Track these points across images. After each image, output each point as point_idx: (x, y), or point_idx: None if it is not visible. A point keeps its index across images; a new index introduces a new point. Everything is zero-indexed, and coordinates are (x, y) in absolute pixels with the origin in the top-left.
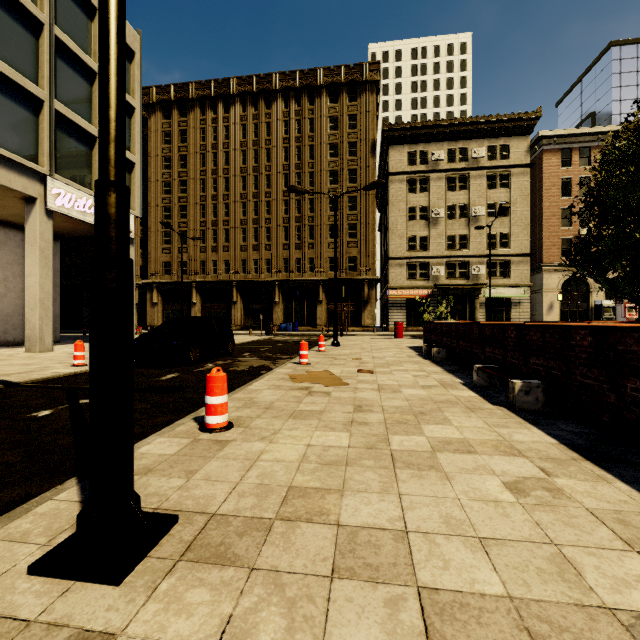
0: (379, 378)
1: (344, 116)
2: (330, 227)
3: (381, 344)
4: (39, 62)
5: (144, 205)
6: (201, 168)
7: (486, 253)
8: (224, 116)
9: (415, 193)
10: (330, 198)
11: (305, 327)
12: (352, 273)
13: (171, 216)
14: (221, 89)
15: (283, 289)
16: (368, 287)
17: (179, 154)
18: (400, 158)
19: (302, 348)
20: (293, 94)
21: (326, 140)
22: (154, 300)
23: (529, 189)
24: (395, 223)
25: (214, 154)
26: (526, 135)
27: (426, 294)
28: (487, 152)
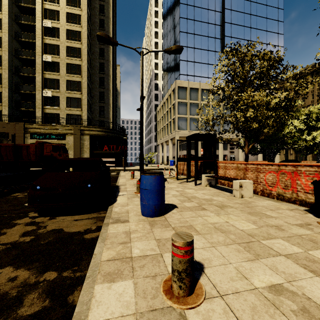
0: None
1: None
2: None
3: None
4: None
5: None
6: (311, 100)
7: None
8: None
9: None
10: None
11: None
12: None
13: None
14: None
15: None
16: None
17: (301, 97)
18: None
19: None
20: None
21: None
22: (290, 153)
23: None
24: None
25: (318, 92)
26: None
27: None
28: None
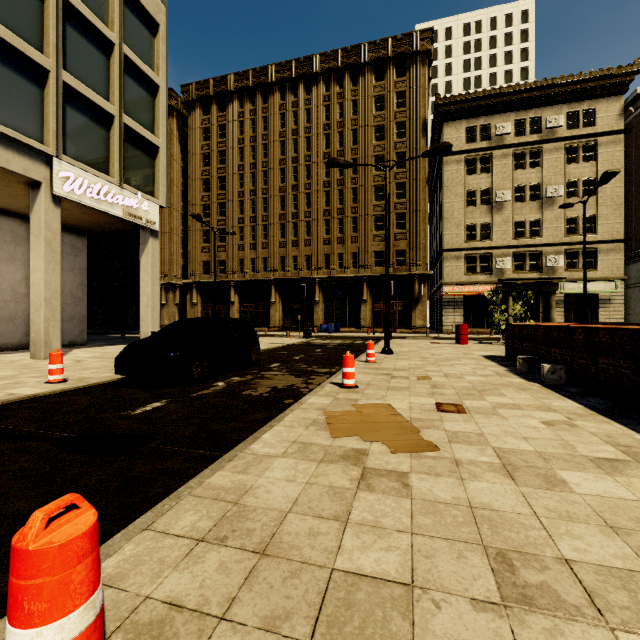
0: (484, 428)
1: (391, 94)
2: (375, 218)
3: (444, 351)
4: (45, 27)
5: (185, 205)
6: (239, 163)
7: (565, 241)
8: (262, 107)
9: (475, 174)
10: (375, 186)
11: (348, 328)
12: (400, 268)
13: (210, 214)
14: (259, 78)
15: (324, 287)
16: (419, 283)
17: (218, 150)
18: (457, 135)
19: (346, 364)
20: (335, 76)
21: (371, 122)
22: (194, 300)
23: (622, 160)
24: (451, 210)
25: (252, 147)
26: (618, 95)
27: (488, 290)
28: (566, 120)
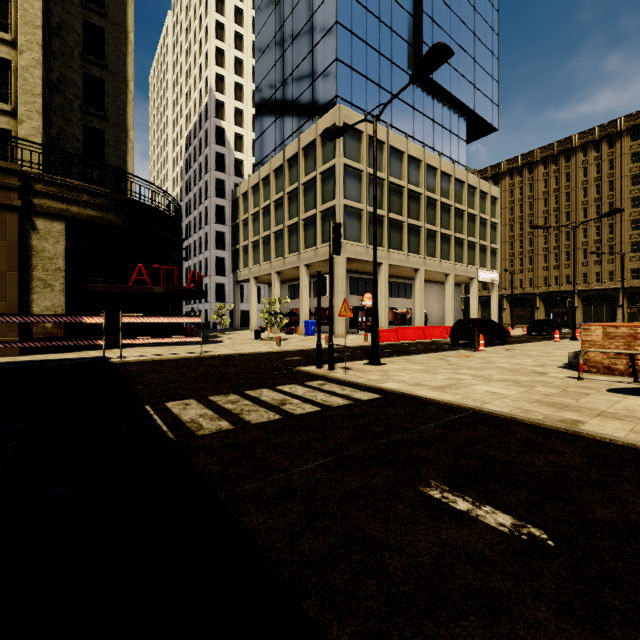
0: None
1: None
2: (632, 244)
3: None
4: (475, 229)
5: None
6: (510, 217)
7: None
8: (528, 177)
9: None
10: (631, 220)
11: None
12: None
13: None
14: (526, 159)
15: (582, 297)
16: None
17: None
18: None
19: None
20: (592, 145)
21: (627, 173)
22: None
23: None
24: None
25: (520, 205)
26: None
27: None
28: None
